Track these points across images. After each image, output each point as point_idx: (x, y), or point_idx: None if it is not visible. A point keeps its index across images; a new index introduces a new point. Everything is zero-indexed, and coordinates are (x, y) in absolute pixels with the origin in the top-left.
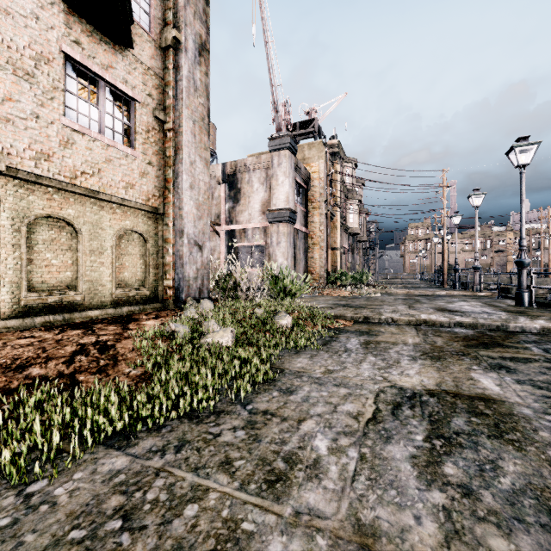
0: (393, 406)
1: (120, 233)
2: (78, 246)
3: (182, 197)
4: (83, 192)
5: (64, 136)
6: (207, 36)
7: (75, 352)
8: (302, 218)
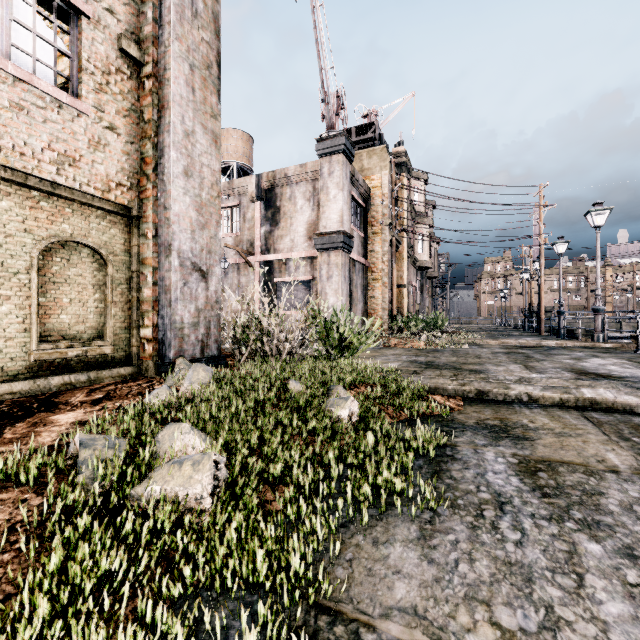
0: None
1: (49, 245)
2: None
3: (168, 188)
4: None
5: None
6: None
7: None
8: (360, 245)
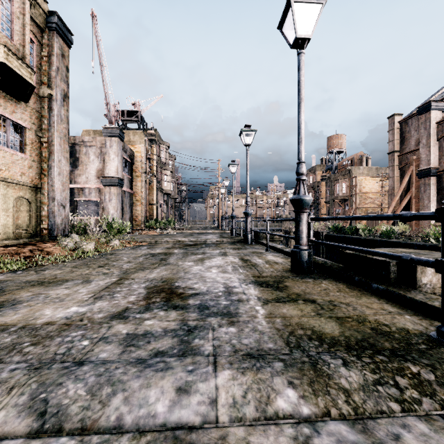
0: (146, 255)
1: (16, 199)
2: None
3: (54, 180)
4: None
5: None
6: (67, 89)
7: (30, 251)
8: (128, 182)
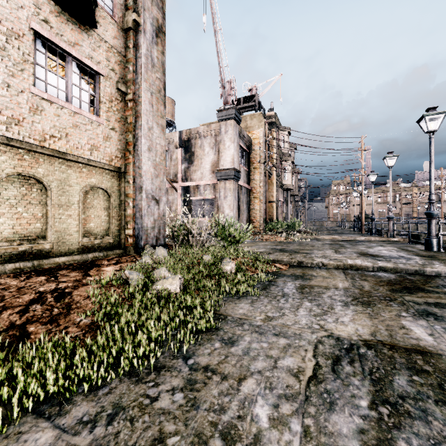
0: (333, 361)
1: (86, 189)
2: (47, 201)
3: (141, 158)
4: (51, 153)
5: (33, 103)
6: (163, 20)
7: (32, 301)
8: (245, 176)
